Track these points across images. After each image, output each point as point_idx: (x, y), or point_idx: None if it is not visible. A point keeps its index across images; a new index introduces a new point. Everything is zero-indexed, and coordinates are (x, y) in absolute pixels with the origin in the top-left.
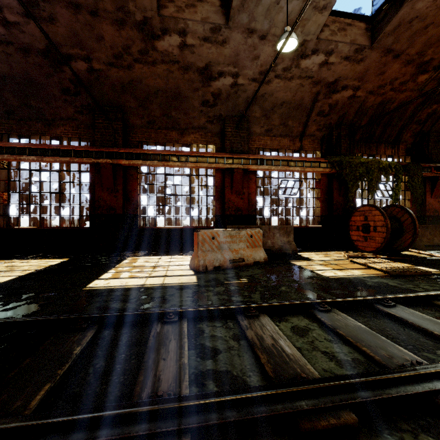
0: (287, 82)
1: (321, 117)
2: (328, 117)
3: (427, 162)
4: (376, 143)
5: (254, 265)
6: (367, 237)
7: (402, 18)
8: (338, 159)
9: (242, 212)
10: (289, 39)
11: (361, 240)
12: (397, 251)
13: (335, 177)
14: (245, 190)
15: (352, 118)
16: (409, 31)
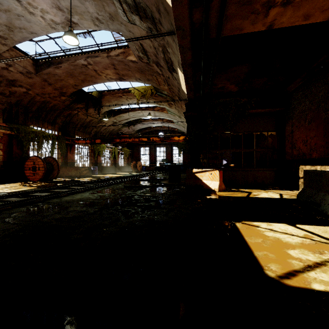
0: None
1: (3, 96)
2: (9, 98)
3: (68, 136)
4: (42, 121)
5: None
6: (35, 173)
7: (50, 72)
8: (17, 127)
9: None
10: None
11: (32, 175)
12: (51, 180)
13: (14, 137)
14: None
15: (27, 104)
16: (54, 78)
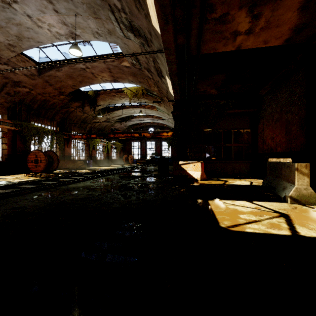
0: None
1: (8, 96)
2: (13, 97)
3: (66, 132)
4: (42, 118)
5: None
6: (37, 165)
7: (52, 74)
8: (20, 123)
9: None
10: None
11: (34, 167)
12: (51, 171)
13: (18, 132)
14: None
15: (29, 102)
16: (55, 79)
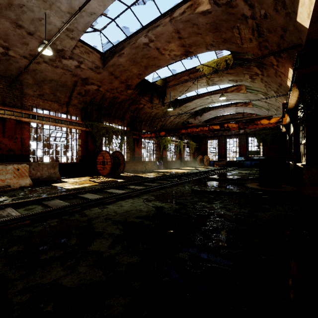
0: (54, 68)
1: (80, 96)
2: (85, 97)
3: (135, 131)
4: (113, 117)
5: (19, 189)
6: (104, 168)
7: (115, 62)
8: (91, 123)
9: (15, 152)
10: (46, 49)
11: (102, 169)
12: (118, 174)
13: (89, 133)
14: (18, 136)
15: (99, 101)
16: (119, 69)
